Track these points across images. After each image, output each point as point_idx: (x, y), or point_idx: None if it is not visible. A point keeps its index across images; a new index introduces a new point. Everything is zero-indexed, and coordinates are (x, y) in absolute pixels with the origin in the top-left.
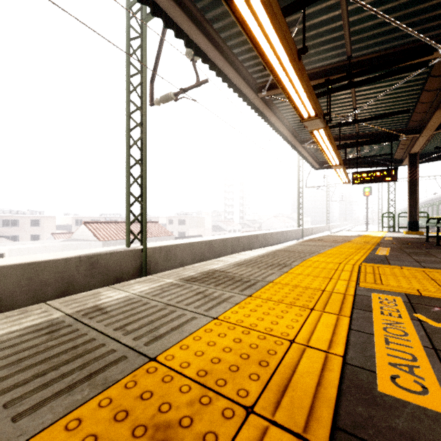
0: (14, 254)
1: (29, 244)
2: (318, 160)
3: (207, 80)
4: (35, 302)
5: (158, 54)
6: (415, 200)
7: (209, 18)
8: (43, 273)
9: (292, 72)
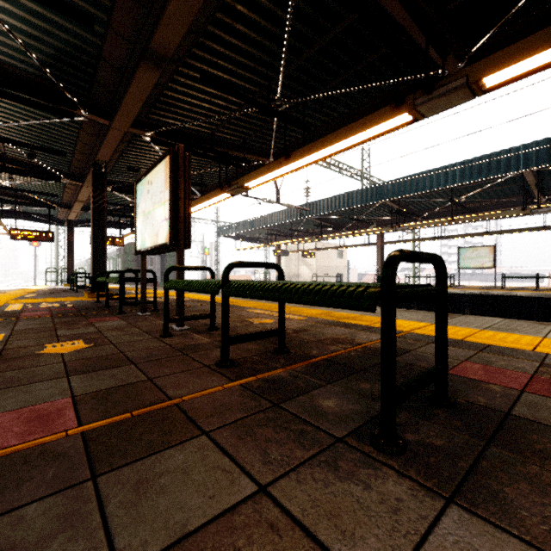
0: None
1: None
2: None
3: None
4: None
5: None
6: (72, 259)
7: None
8: None
9: None
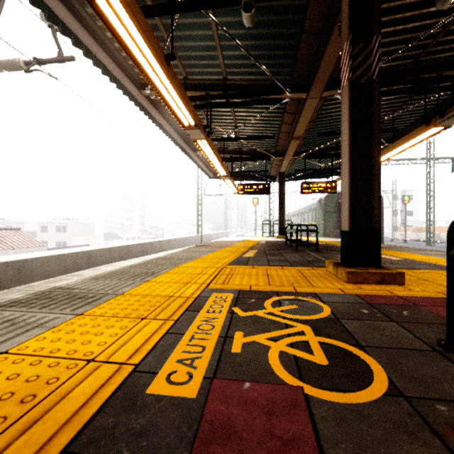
0: None
1: None
2: (213, 170)
3: (73, 58)
4: None
5: None
6: (283, 211)
7: None
8: None
9: (162, 76)
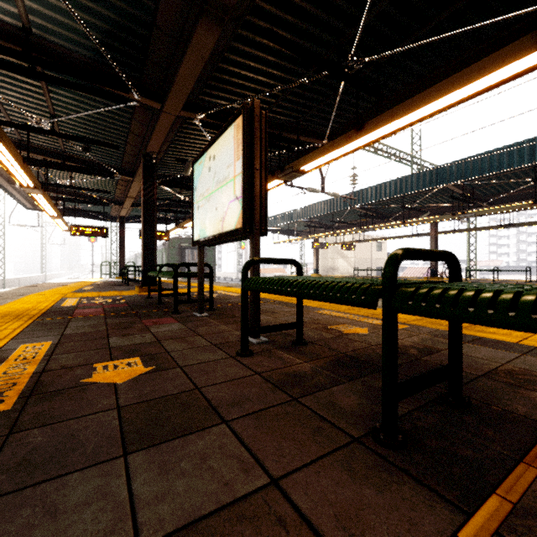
0: None
1: None
2: (32, 200)
3: None
4: None
5: None
6: (123, 253)
7: None
8: None
9: (18, 167)
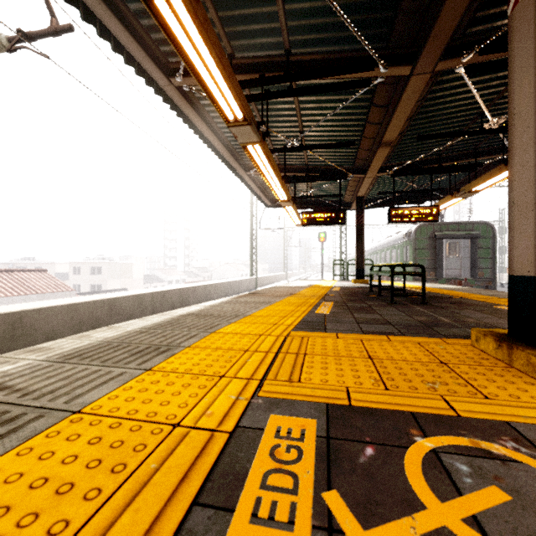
0: None
1: None
2: (270, 196)
3: (70, 27)
4: None
5: None
6: (361, 247)
7: None
8: None
9: (187, 19)
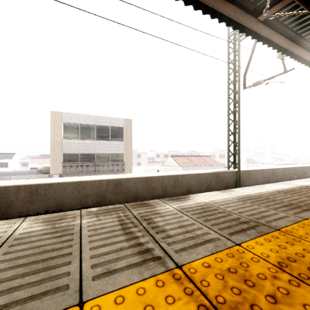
0: (146, 171)
1: (150, 167)
2: None
3: (293, 69)
4: (199, 191)
5: (249, 59)
6: None
7: (308, 38)
8: (201, 178)
9: None
